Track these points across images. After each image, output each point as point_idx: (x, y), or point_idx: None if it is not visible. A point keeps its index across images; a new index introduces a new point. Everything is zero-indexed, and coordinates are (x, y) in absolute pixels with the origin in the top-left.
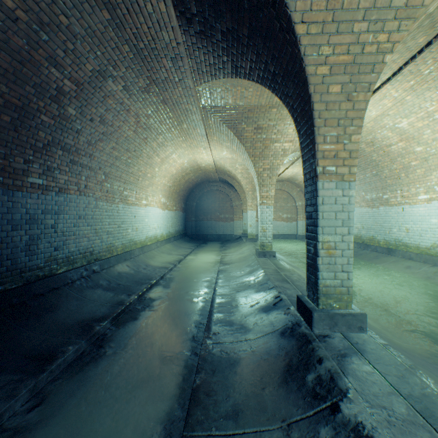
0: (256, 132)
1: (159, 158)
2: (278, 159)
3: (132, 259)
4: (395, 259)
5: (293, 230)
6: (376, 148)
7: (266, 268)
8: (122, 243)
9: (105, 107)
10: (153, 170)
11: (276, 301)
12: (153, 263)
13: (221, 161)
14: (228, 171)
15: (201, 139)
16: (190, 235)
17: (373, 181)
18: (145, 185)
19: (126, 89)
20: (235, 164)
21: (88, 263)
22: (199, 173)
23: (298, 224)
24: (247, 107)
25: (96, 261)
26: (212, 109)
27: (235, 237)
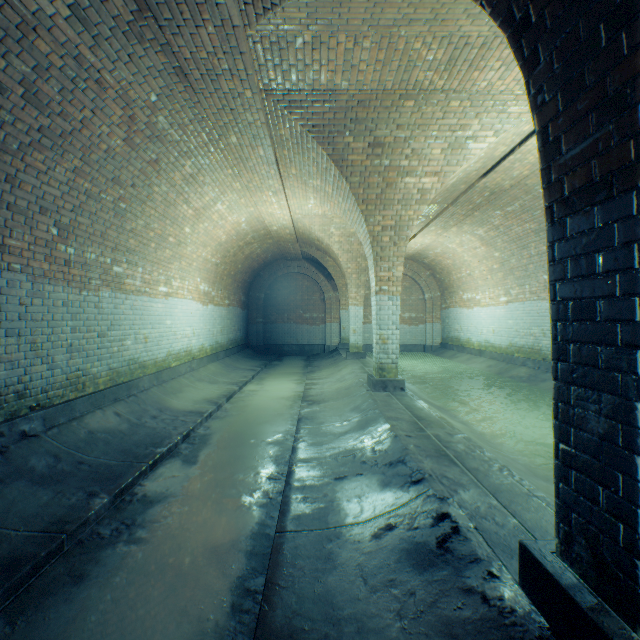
0: (371, 153)
1: (190, 208)
2: (411, 209)
3: (131, 398)
4: None
5: (420, 338)
6: None
7: (394, 419)
8: (109, 367)
9: (33, 59)
10: (180, 231)
11: (442, 532)
12: (176, 404)
13: (305, 221)
14: (317, 239)
15: (267, 173)
16: (255, 346)
17: None
18: (164, 258)
19: (81, 19)
20: (328, 227)
21: (9, 418)
22: (269, 244)
23: (427, 329)
24: (356, 95)
25: (34, 410)
26: (285, 96)
27: (328, 350)
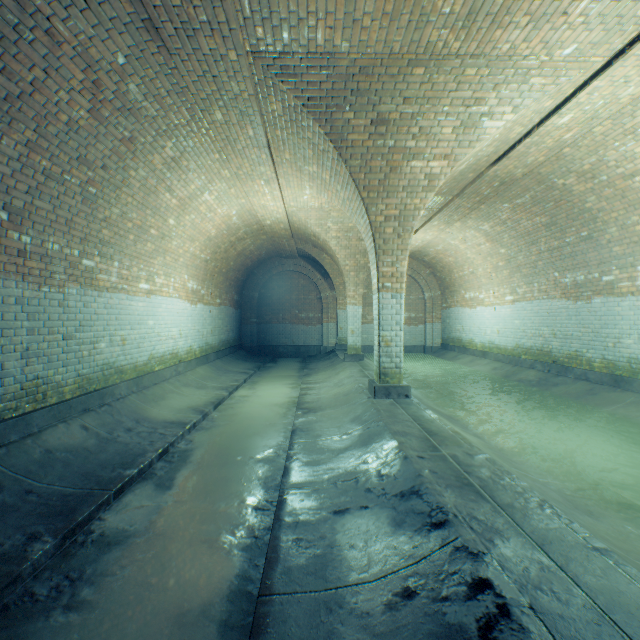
0: (374, 132)
1: (173, 197)
2: (417, 197)
3: (103, 408)
4: (635, 397)
5: (420, 339)
6: (599, 183)
7: (402, 434)
8: (77, 373)
9: None
10: (164, 223)
11: (485, 612)
12: (156, 413)
13: (300, 215)
14: (313, 235)
15: (258, 158)
16: (249, 347)
17: (580, 251)
18: (145, 252)
19: None
20: (325, 221)
21: None
22: (262, 240)
23: (427, 329)
24: (358, 60)
25: None
26: (276, 61)
27: (325, 351)
